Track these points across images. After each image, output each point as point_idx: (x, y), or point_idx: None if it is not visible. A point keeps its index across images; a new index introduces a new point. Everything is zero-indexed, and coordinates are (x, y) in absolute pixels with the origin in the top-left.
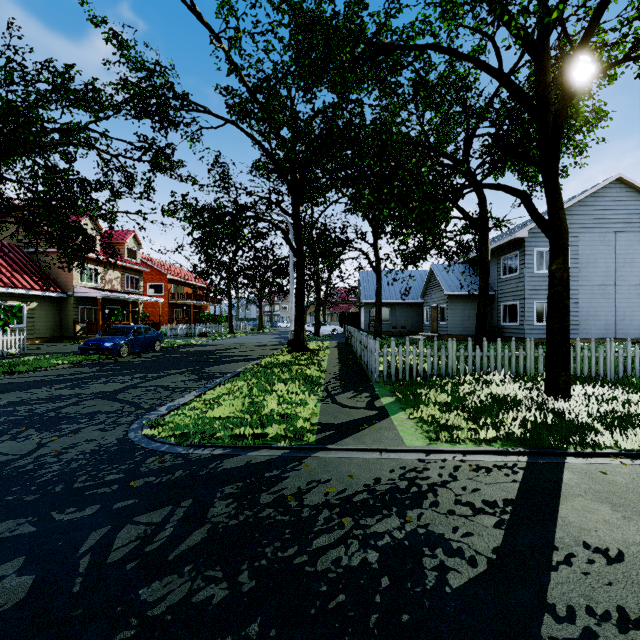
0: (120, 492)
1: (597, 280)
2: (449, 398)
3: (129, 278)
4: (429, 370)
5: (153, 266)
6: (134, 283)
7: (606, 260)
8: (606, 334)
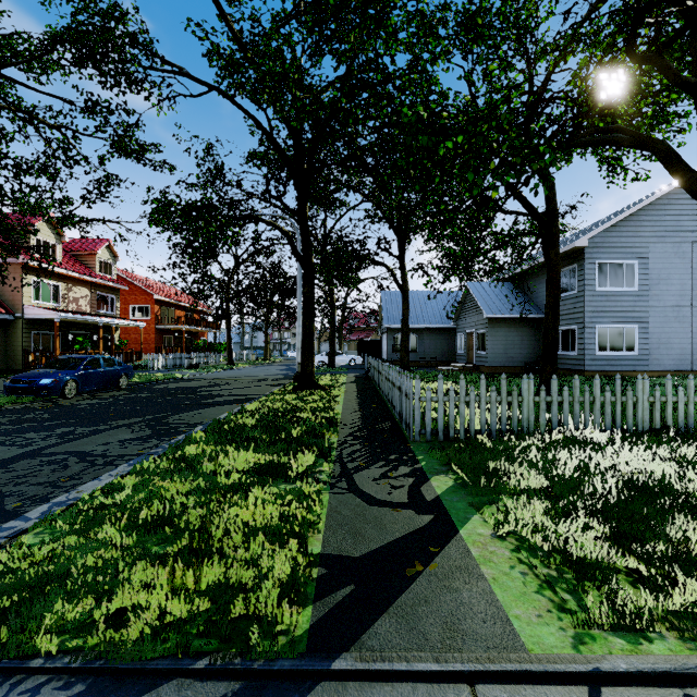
0: None
1: (670, 300)
2: (546, 480)
3: (102, 297)
4: (494, 423)
5: (137, 284)
6: (109, 304)
7: (681, 276)
8: (681, 365)
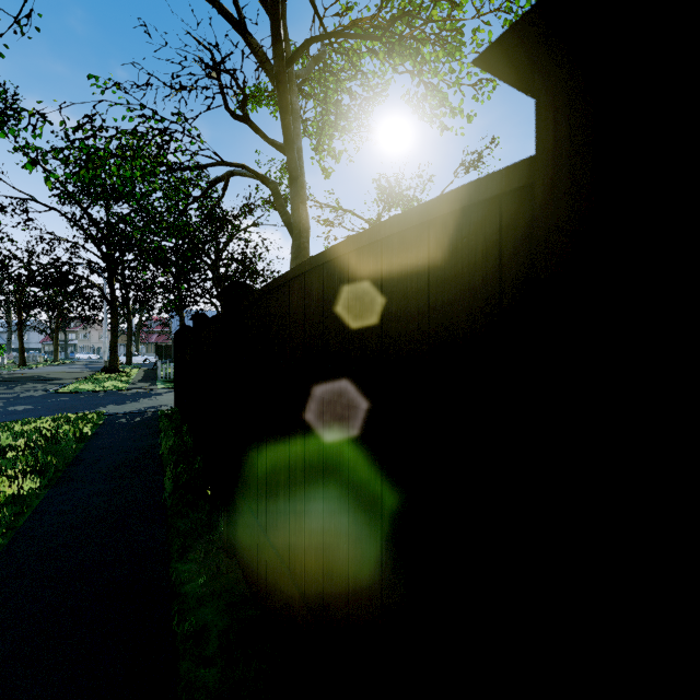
0: (70, 395)
1: None
2: None
3: None
4: None
5: None
6: None
7: None
8: None
